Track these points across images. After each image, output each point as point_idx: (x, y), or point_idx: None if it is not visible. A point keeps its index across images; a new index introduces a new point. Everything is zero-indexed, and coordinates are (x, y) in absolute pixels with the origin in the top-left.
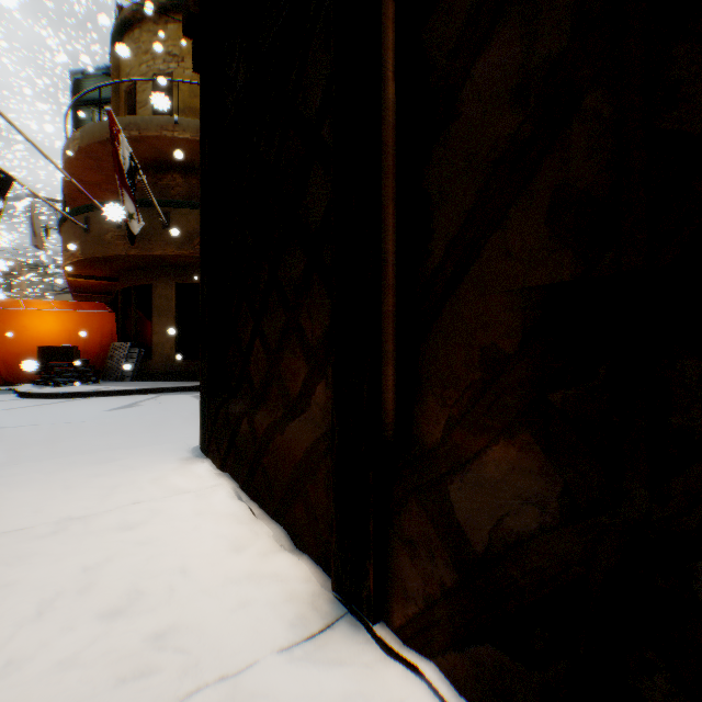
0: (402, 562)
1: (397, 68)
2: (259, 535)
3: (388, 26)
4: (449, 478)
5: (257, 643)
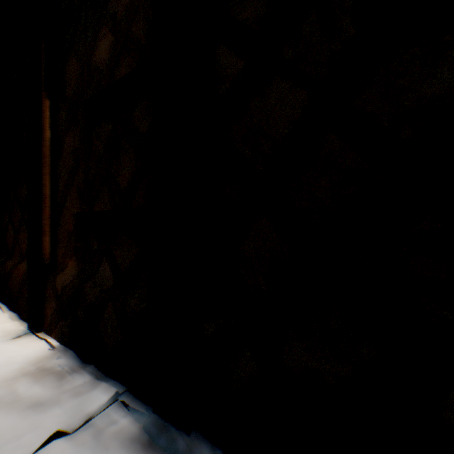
0: (47, 307)
1: (52, 125)
2: (2, 318)
3: (47, 109)
4: (60, 274)
5: None
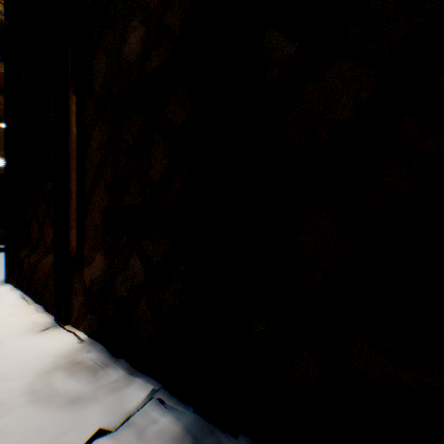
0: (74, 300)
1: (78, 121)
2: (28, 310)
3: (73, 105)
4: (87, 267)
5: (10, 336)
